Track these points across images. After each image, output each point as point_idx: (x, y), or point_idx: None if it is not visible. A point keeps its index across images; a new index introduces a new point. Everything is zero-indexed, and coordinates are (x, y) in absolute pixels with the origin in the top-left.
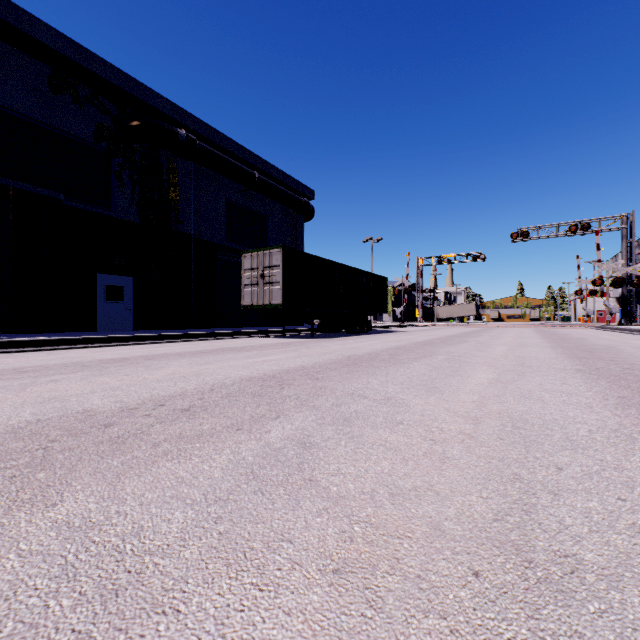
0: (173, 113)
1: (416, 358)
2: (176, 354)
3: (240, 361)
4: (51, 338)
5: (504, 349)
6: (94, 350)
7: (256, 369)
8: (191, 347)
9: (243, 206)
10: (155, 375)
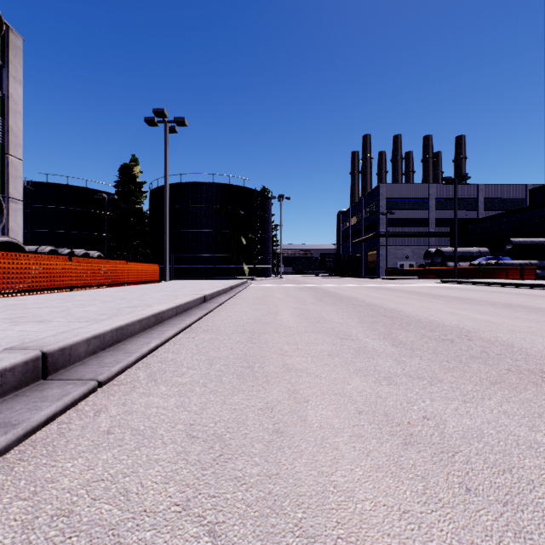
0: None
1: None
2: None
3: None
4: None
5: None
6: None
7: None
8: None
9: None
10: None
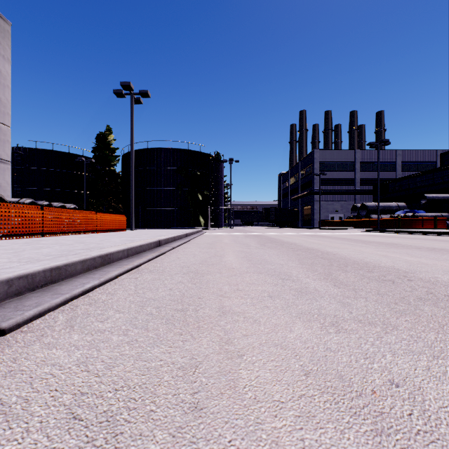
0: None
1: None
2: None
3: None
4: None
5: None
6: None
7: None
8: None
9: None
10: None
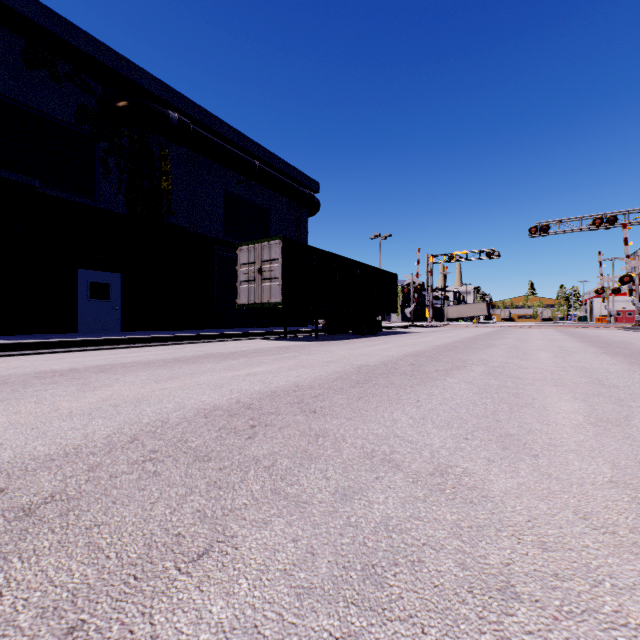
0: (164, 94)
1: (447, 370)
2: (144, 363)
3: (216, 375)
4: (4, 342)
5: (549, 356)
6: (52, 357)
7: (230, 390)
8: (171, 352)
9: (243, 198)
10: (77, 402)
